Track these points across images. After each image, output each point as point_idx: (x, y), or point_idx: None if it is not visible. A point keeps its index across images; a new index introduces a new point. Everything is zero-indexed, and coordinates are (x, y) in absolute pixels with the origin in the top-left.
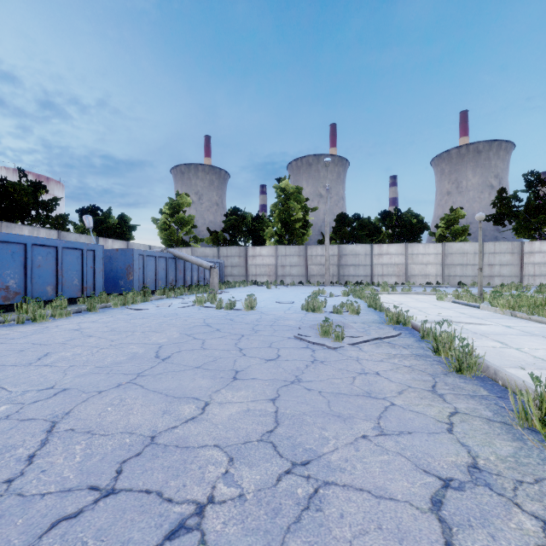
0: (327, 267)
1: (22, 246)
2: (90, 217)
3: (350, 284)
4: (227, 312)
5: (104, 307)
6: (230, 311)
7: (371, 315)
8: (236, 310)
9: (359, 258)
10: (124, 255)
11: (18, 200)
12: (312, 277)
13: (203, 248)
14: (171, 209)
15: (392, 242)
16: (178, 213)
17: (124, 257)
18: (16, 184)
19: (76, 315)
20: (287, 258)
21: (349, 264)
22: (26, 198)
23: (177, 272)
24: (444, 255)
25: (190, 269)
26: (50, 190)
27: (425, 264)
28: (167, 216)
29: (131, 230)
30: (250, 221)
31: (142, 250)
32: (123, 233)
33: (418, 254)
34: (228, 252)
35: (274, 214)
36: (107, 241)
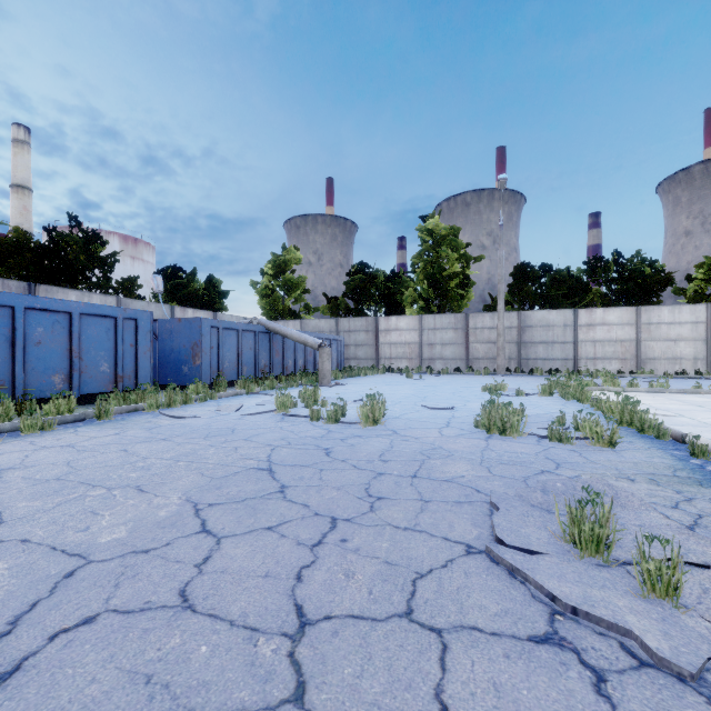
0: (500, 346)
1: (8, 311)
2: (160, 277)
3: (538, 372)
4: (327, 429)
5: (133, 410)
6: (334, 427)
7: (646, 449)
8: (346, 425)
9: (554, 331)
10: (189, 327)
11: (73, 259)
12: (476, 361)
13: (316, 320)
14: (275, 268)
15: (607, 306)
16: (285, 274)
17: (188, 330)
18: (66, 235)
19: (68, 426)
20: (437, 333)
21: (536, 340)
22: (84, 255)
23: (273, 353)
24: (710, 324)
25: (293, 349)
26: (139, 254)
27: (673, 339)
28: (270, 278)
29: (222, 298)
30: (382, 281)
31: (215, 320)
32: (212, 301)
33: (660, 324)
34: (350, 325)
35: (417, 269)
36: (187, 312)
